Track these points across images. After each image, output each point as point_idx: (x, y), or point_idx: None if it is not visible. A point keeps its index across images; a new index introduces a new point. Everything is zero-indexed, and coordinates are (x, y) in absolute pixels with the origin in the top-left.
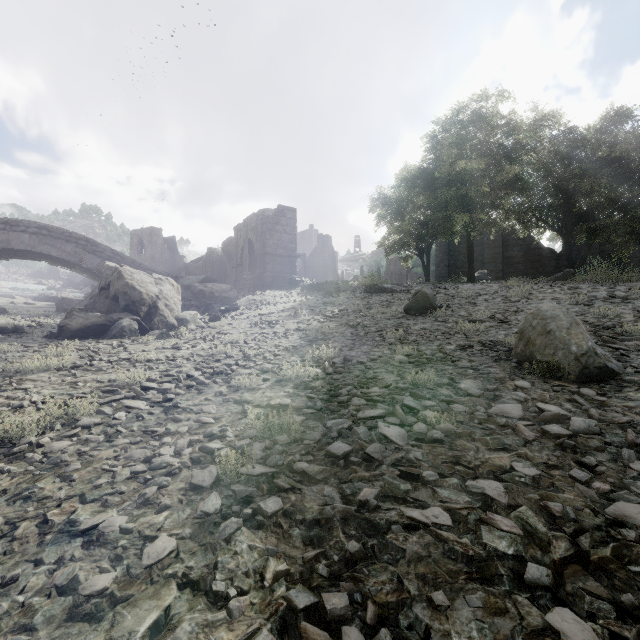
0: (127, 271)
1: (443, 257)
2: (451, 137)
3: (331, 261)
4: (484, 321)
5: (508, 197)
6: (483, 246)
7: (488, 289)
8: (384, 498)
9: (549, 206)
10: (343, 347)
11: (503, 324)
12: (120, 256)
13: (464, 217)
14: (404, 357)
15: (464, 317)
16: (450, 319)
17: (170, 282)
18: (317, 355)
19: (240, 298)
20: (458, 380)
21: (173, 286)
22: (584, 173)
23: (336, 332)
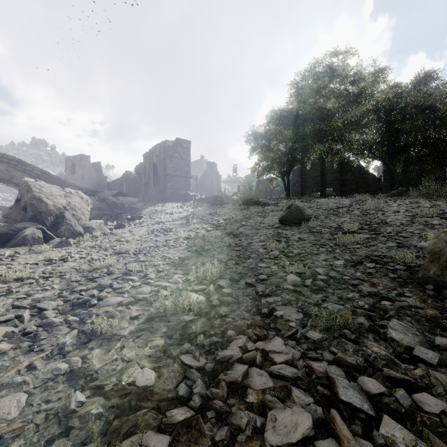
0: (36, 185)
1: (297, 179)
2: (309, 85)
3: (216, 181)
4: (358, 233)
5: (354, 131)
6: (326, 171)
7: (342, 203)
8: None
9: (378, 142)
10: (229, 260)
11: (378, 236)
12: (47, 174)
13: (320, 146)
14: (296, 277)
15: (335, 228)
16: (323, 230)
17: (79, 195)
18: (201, 274)
19: (145, 208)
20: (379, 320)
21: (82, 199)
22: (403, 117)
23: (221, 241)
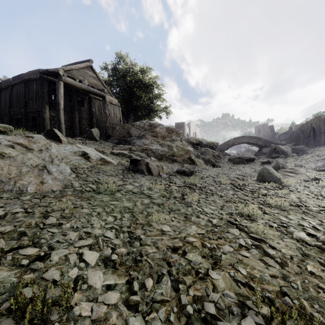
0: (280, 146)
1: None
2: None
3: None
4: None
5: None
6: None
7: None
8: (318, 161)
9: None
10: None
11: None
12: (267, 140)
13: None
14: None
15: None
16: None
17: (288, 147)
18: (322, 157)
19: (308, 150)
20: None
21: (289, 148)
22: None
23: None
